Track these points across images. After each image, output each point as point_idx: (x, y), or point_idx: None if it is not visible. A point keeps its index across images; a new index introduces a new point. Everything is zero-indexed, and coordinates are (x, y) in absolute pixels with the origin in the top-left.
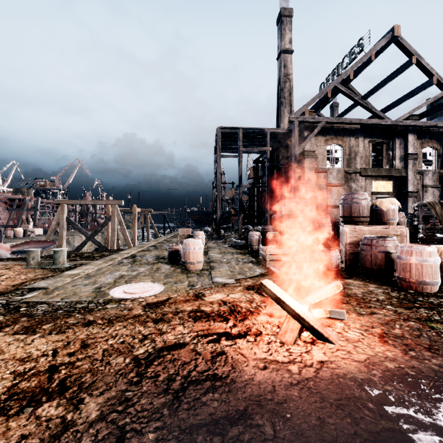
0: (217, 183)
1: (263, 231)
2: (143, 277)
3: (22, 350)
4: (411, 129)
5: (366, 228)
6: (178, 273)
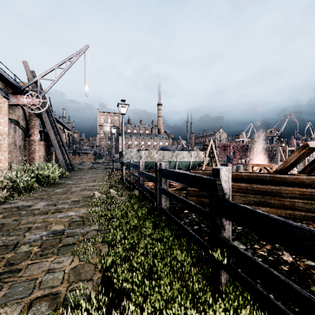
0: None
1: None
2: None
3: None
4: None
5: None
6: None
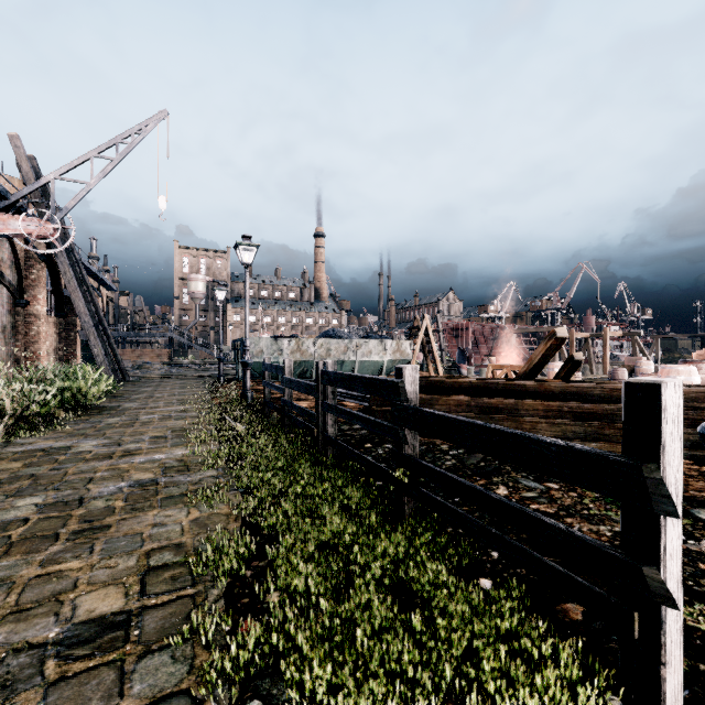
0: None
1: None
2: None
3: None
4: None
5: None
6: None
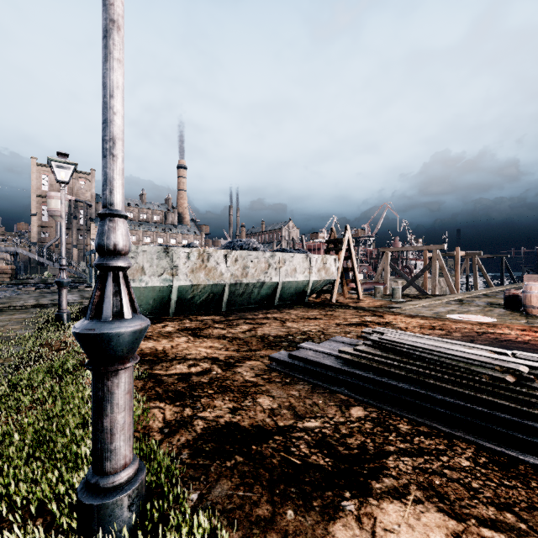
0: None
1: None
2: (474, 313)
3: (414, 320)
4: None
5: None
6: (515, 315)
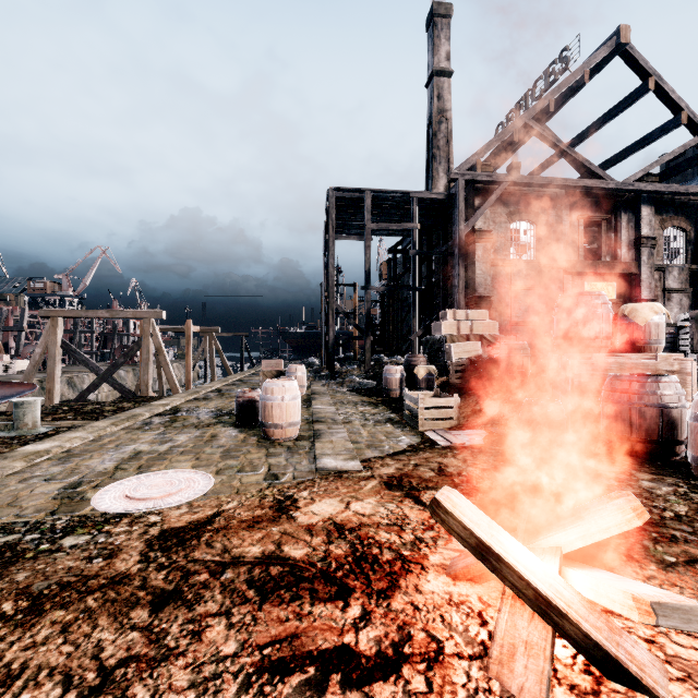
0: (329, 283)
1: (408, 364)
2: (178, 458)
3: None
4: (646, 197)
5: (611, 359)
6: (250, 447)
